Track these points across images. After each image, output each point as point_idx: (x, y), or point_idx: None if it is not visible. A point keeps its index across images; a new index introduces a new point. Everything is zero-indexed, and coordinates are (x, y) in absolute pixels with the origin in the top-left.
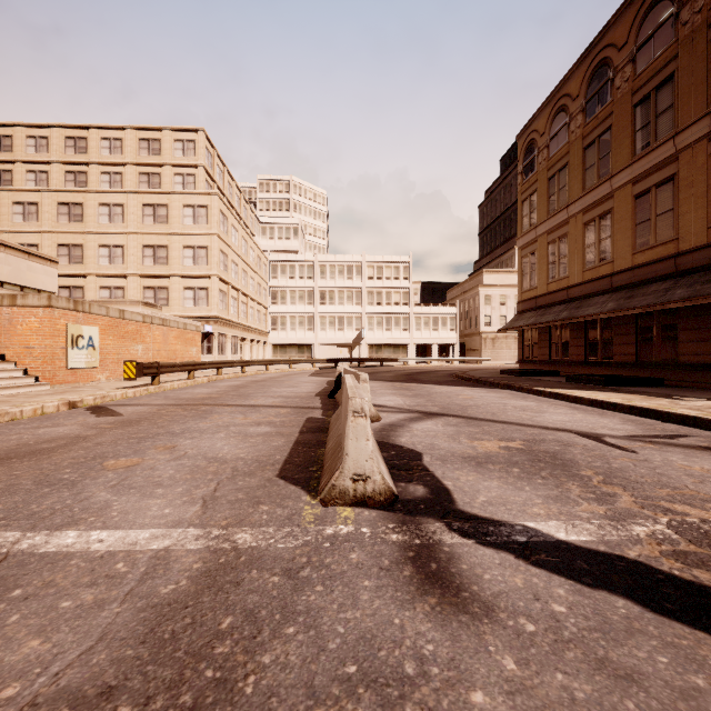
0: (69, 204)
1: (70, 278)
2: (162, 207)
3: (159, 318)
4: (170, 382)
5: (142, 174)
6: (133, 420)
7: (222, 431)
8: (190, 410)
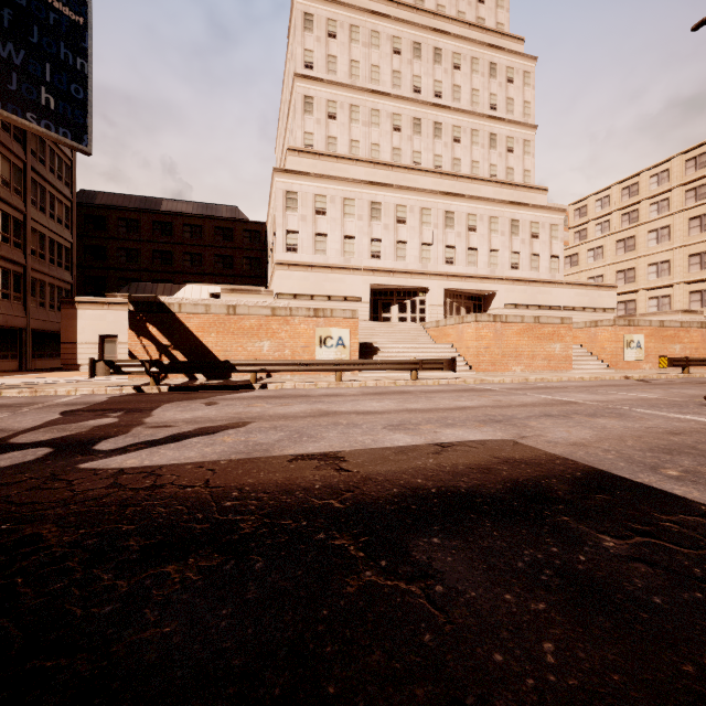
0: (624, 240)
1: (625, 295)
2: None
3: (696, 322)
4: (700, 373)
5: (688, 191)
6: (656, 384)
7: (700, 390)
8: (694, 384)
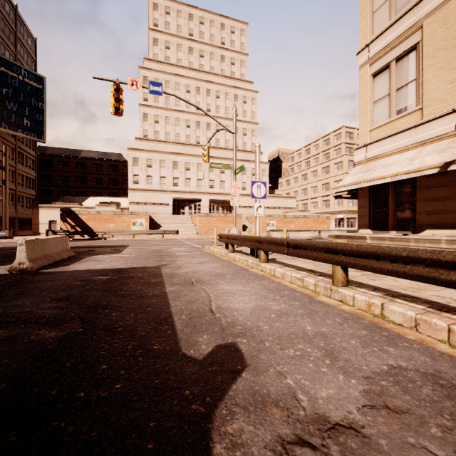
0: (304, 175)
1: (304, 200)
2: (327, 167)
3: (302, 215)
4: None
5: (324, 155)
6: None
7: None
8: None
